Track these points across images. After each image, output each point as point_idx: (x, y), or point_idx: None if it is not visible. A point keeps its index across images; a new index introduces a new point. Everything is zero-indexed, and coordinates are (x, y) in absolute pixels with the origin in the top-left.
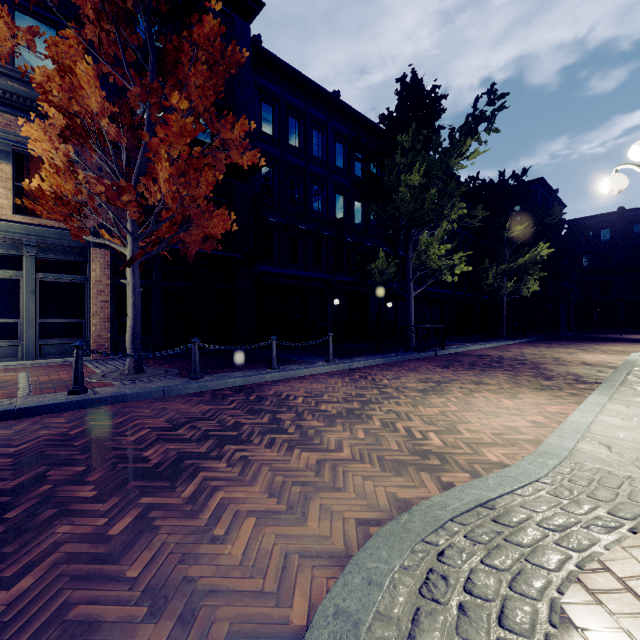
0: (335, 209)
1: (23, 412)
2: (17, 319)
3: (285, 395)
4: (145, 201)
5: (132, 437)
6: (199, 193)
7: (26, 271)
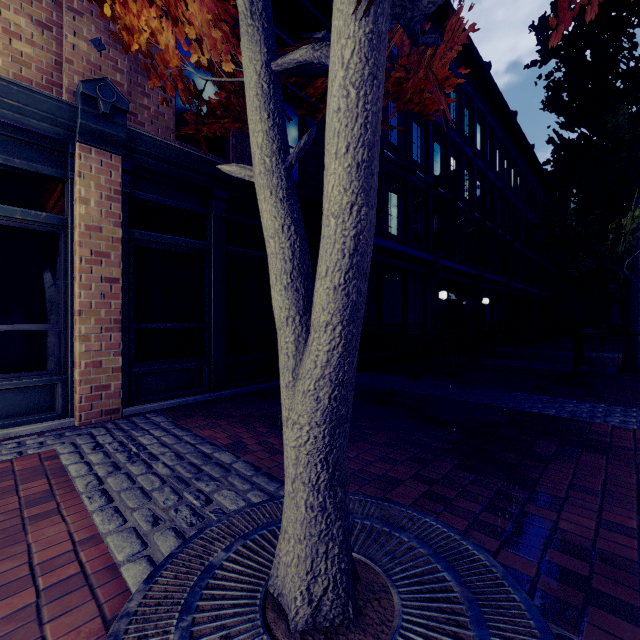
0: (433, 162)
1: None
2: None
3: None
4: None
5: None
6: None
7: None
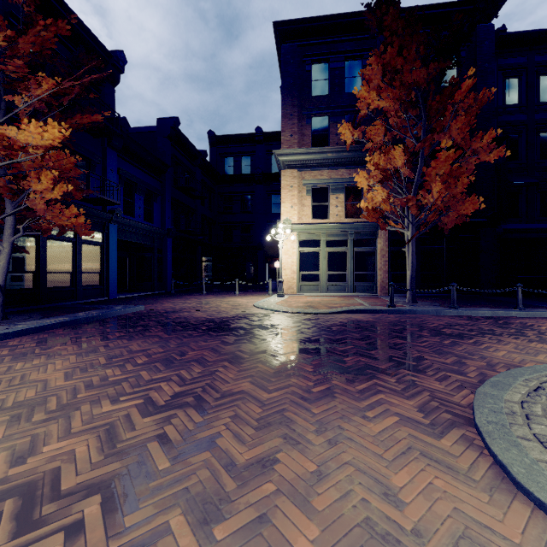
0: None
1: (375, 311)
2: (345, 272)
3: (529, 324)
4: (420, 203)
5: (431, 325)
6: (456, 191)
7: (349, 247)
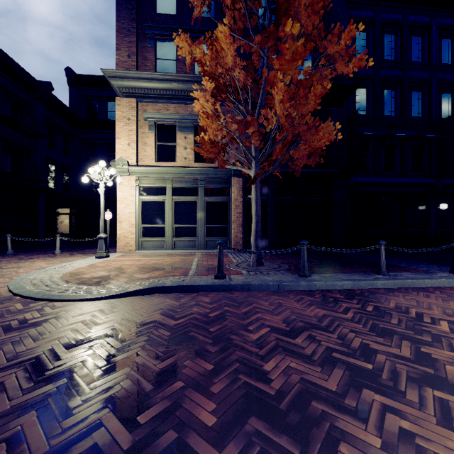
0: (440, 109)
1: (188, 288)
2: (196, 225)
3: (414, 313)
4: (264, 129)
5: (253, 335)
6: (307, 109)
7: (200, 196)
